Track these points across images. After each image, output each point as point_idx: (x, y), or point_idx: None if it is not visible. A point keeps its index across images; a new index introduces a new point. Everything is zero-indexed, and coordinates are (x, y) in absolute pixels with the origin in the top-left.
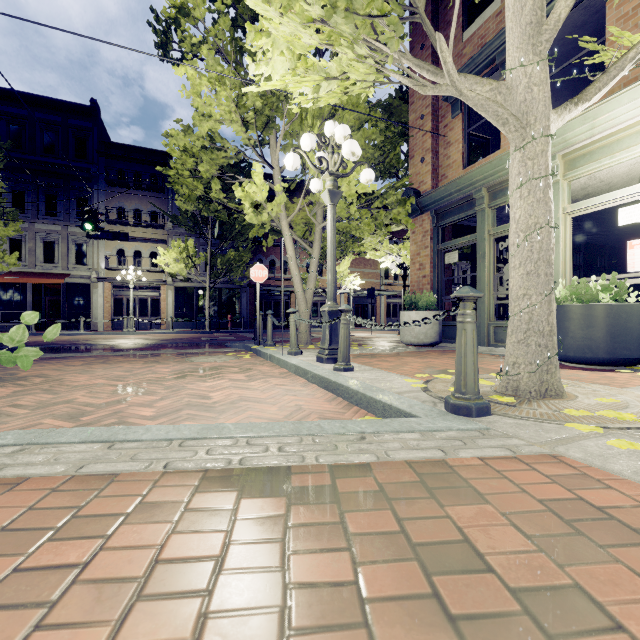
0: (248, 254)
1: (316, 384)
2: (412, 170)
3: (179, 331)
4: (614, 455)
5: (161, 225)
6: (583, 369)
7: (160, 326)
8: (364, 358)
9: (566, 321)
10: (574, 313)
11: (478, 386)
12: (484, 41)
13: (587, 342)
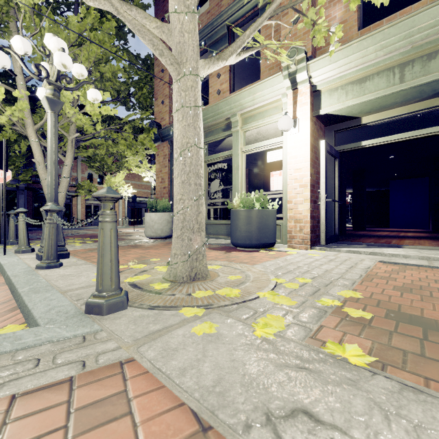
0: (21, 159)
1: (7, 285)
2: (156, 108)
3: None
4: (187, 345)
5: None
6: (245, 251)
7: None
8: (96, 252)
9: (237, 220)
10: (241, 215)
11: (116, 282)
12: (200, 28)
13: (247, 234)
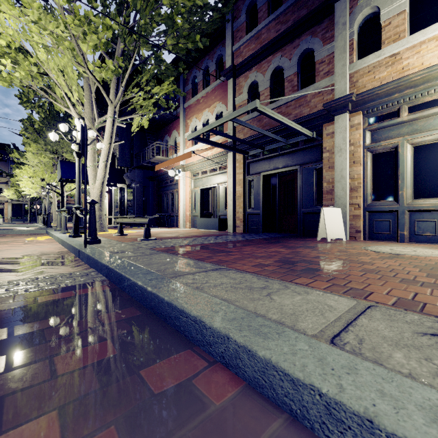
0: None
1: None
2: None
3: (14, 222)
4: None
5: (5, 177)
6: None
7: (4, 221)
8: None
9: None
10: None
11: None
12: None
13: None
